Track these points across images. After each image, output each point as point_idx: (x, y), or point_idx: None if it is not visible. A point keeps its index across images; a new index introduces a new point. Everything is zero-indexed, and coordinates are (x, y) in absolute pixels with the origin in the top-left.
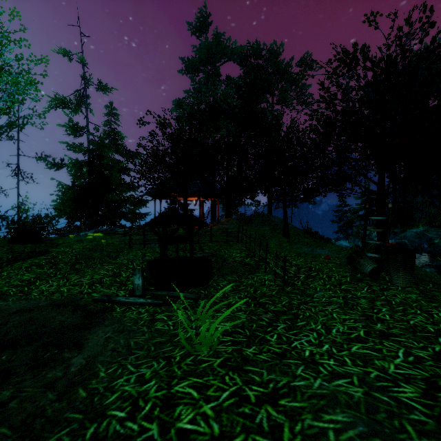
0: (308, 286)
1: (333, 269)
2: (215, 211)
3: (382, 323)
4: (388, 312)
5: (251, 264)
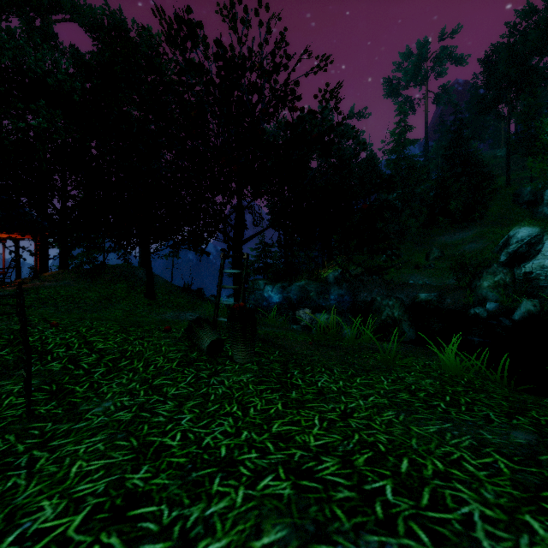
0: (94, 393)
1: (162, 348)
2: (45, 258)
3: (154, 462)
4: (188, 424)
5: (3, 362)
